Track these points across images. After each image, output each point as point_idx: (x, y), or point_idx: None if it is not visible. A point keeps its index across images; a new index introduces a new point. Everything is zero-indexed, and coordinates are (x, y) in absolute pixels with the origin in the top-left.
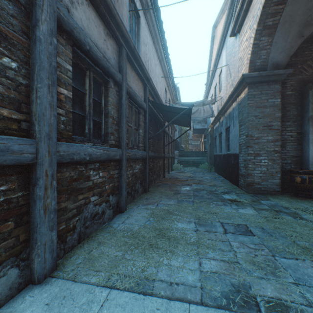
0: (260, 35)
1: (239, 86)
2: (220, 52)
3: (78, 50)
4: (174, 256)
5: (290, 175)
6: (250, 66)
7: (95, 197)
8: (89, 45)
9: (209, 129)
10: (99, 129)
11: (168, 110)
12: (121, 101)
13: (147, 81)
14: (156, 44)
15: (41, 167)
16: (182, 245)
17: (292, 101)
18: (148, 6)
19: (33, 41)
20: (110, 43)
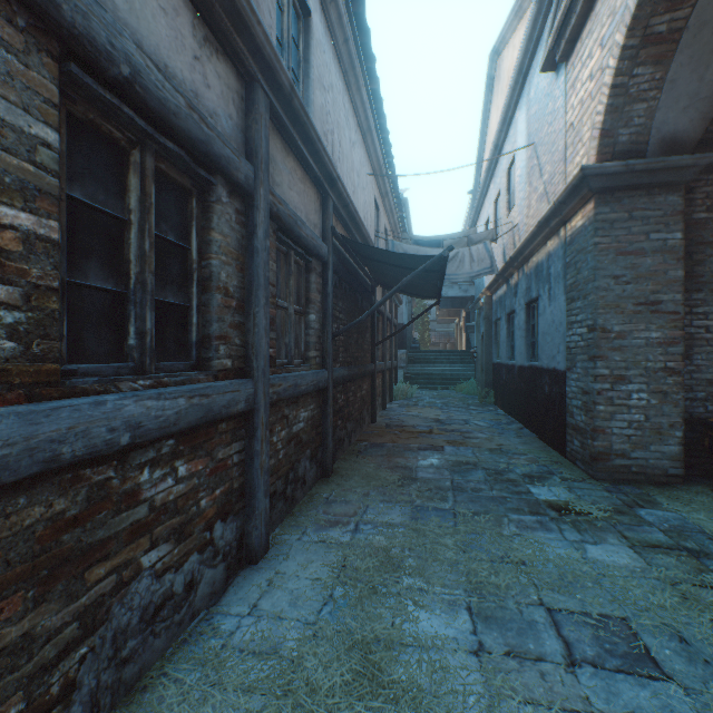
0: (632, 61)
1: (570, 199)
2: (512, 113)
3: (85, 74)
4: None
5: (712, 435)
6: (601, 145)
7: (160, 548)
8: (132, 62)
9: (481, 300)
10: (182, 327)
11: (386, 260)
12: (251, 241)
13: (330, 185)
14: (354, 91)
15: None
16: None
17: (708, 239)
18: None
19: None
20: (217, 69)
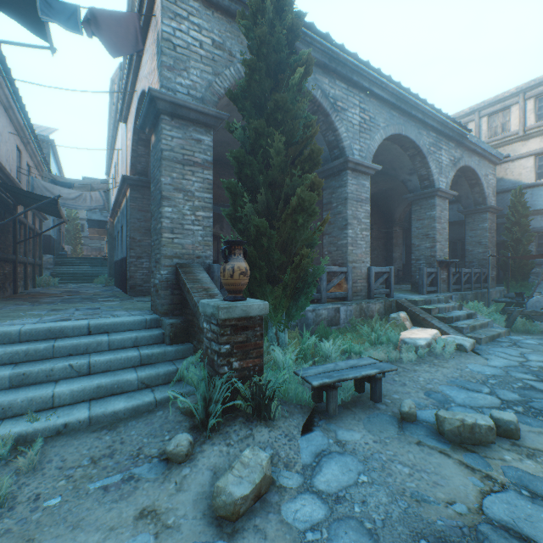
0: (138, 144)
1: (125, 184)
2: (118, 125)
3: None
4: (19, 319)
5: None
6: (132, 168)
7: None
8: None
9: (109, 224)
10: None
11: (23, 194)
12: None
13: None
14: None
15: None
16: (29, 317)
17: None
18: None
19: None
20: None
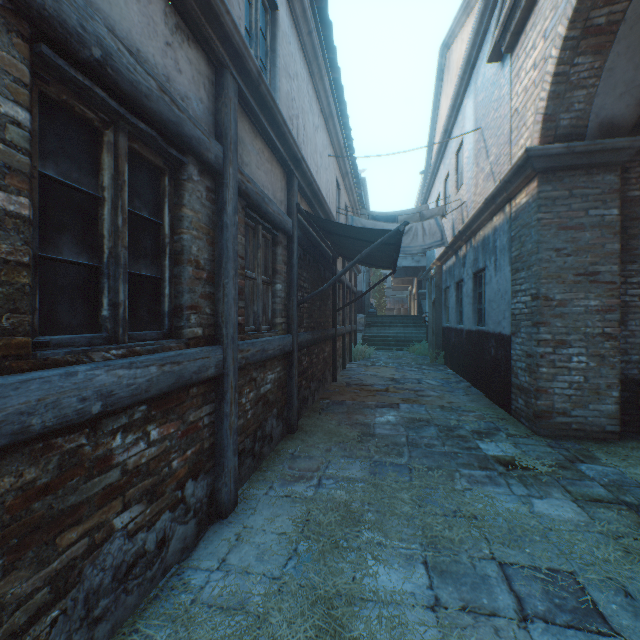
0: (574, 51)
1: (515, 178)
2: (460, 100)
3: (57, 56)
4: None
5: None
6: (544, 128)
7: (133, 509)
8: (103, 45)
9: (432, 270)
10: (155, 298)
11: (346, 234)
12: (221, 217)
13: (295, 165)
14: (317, 80)
15: None
16: None
17: None
18: None
19: None
20: (188, 55)
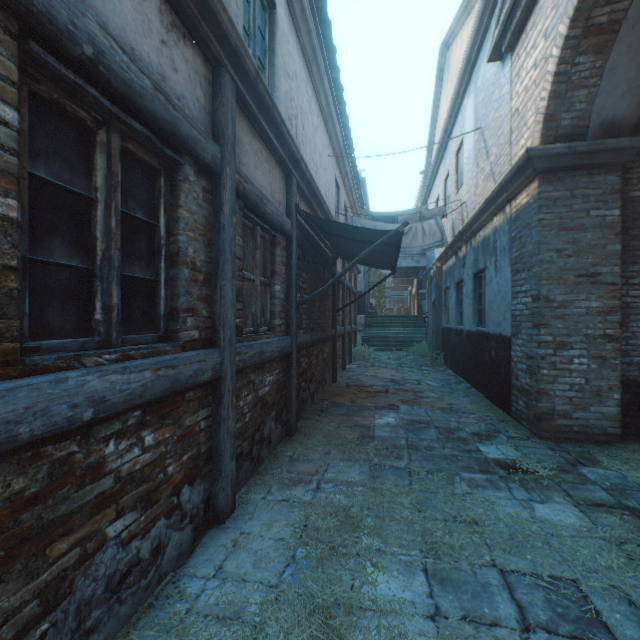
0: (575, 50)
1: (516, 178)
2: (460, 100)
3: (47, 53)
4: None
5: None
6: (545, 128)
7: (127, 517)
8: (95, 42)
9: (432, 270)
10: (150, 300)
11: (346, 235)
12: (218, 218)
13: (294, 165)
14: (317, 79)
15: None
16: None
17: None
18: None
19: None
20: (184, 54)
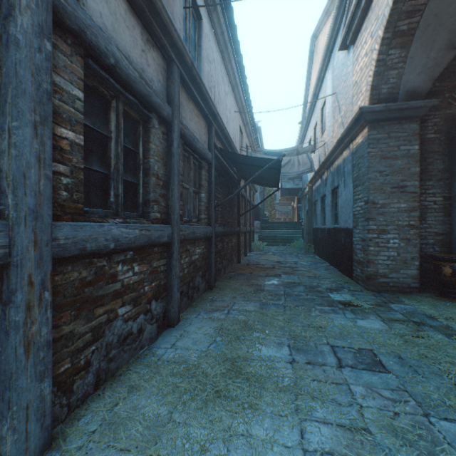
0: (388, 46)
1: (355, 126)
2: (323, 74)
3: (94, 64)
4: (257, 415)
5: (435, 263)
6: (371, 94)
7: (126, 307)
8: (115, 56)
9: (306, 189)
10: (134, 194)
11: (246, 163)
12: (170, 149)
13: (213, 118)
14: (227, 62)
15: (20, 269)
16: (270, 392)
17: (435, 149)
18: (214, 2)
19: (3, 44)
20: (153, 56)
